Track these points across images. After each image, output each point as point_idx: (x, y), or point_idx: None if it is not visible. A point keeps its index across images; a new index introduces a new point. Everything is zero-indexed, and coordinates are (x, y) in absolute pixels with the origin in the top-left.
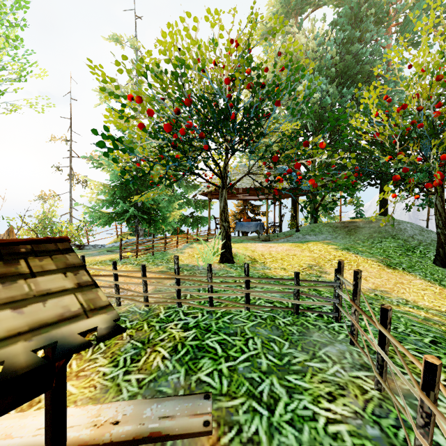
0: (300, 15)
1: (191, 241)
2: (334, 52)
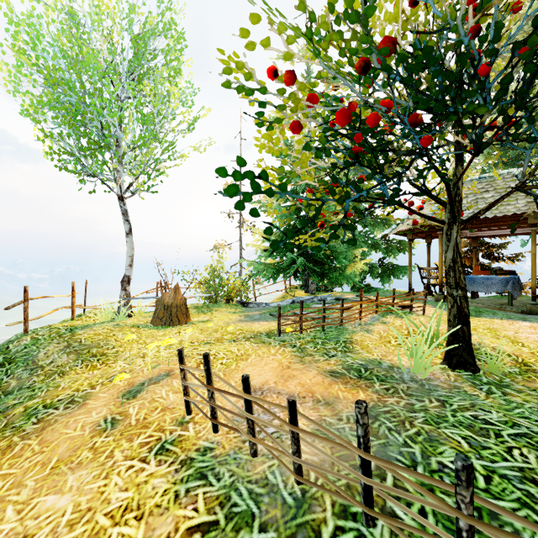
0: None
1: (382, 310)
2: None
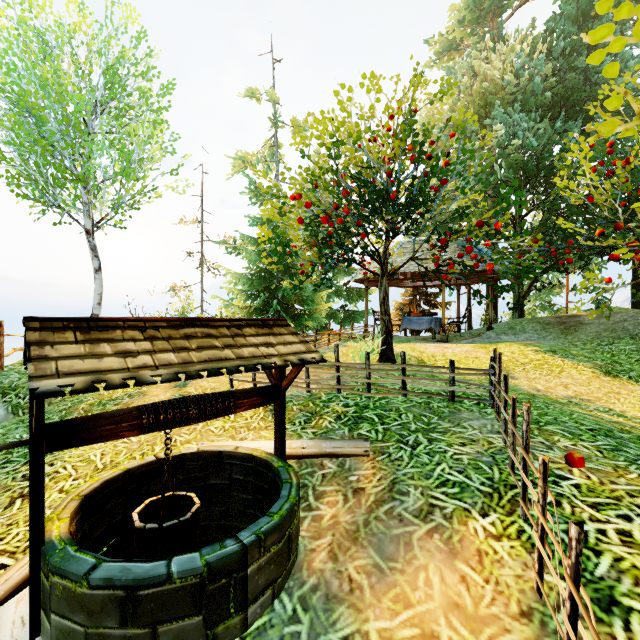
0: (500, 16)
1: (344, 339)
2: (549, 71)
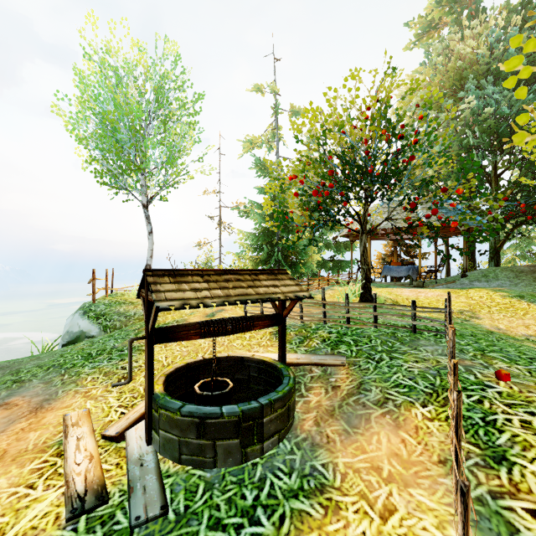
0: None
1: (331, 284)
2: (524, 40)
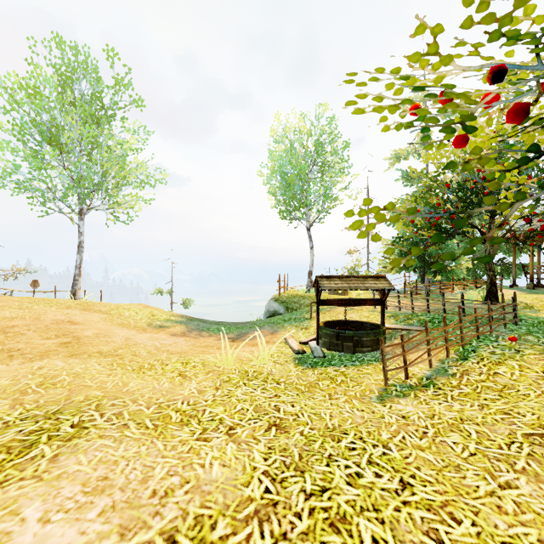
0: None
1: (468, 288)
2: None
